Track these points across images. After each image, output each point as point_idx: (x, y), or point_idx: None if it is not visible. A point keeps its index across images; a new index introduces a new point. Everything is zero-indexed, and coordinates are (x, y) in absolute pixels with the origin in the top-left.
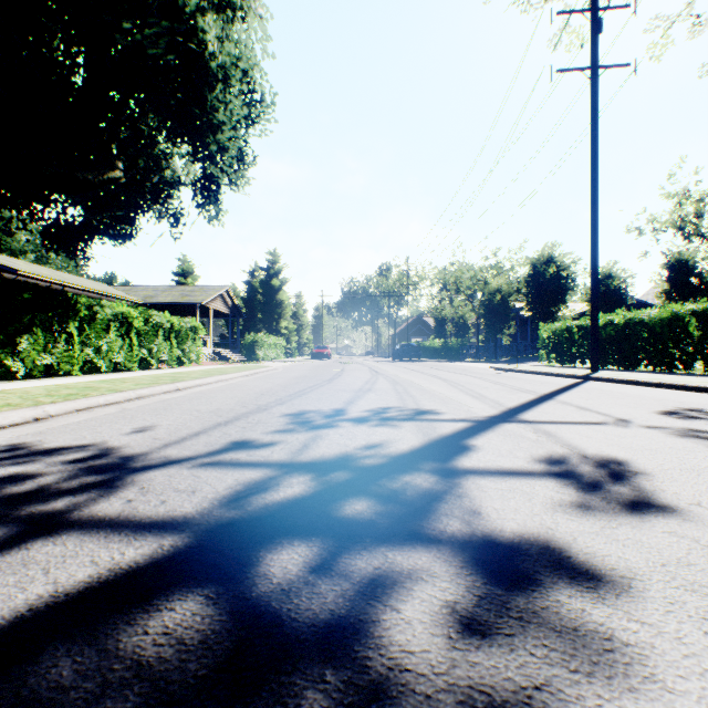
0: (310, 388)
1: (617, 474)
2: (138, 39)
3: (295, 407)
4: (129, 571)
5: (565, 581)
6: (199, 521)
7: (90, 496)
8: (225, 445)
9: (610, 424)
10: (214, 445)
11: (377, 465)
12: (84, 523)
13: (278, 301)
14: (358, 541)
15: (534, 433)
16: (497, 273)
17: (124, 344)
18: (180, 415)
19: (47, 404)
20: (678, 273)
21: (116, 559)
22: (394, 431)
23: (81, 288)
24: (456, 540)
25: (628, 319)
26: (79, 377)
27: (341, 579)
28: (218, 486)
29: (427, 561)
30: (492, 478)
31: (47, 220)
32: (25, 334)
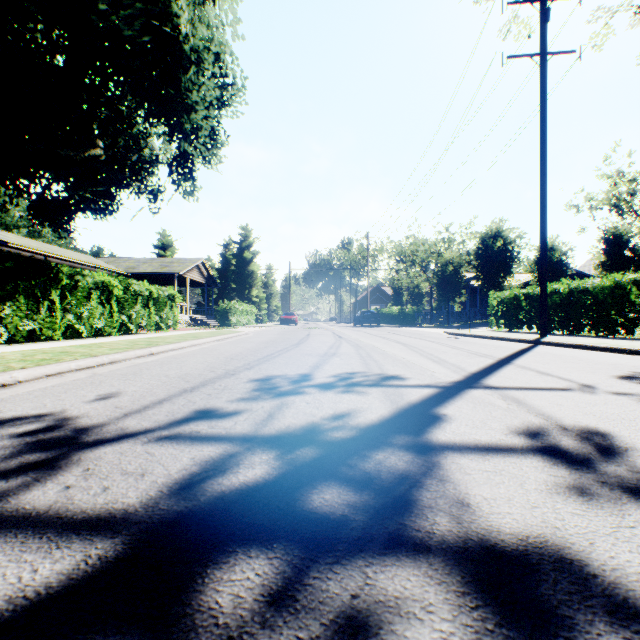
0: (277, 353)
1: (607, 450)
2: (114, 20)
3: (263, 372)
4: (34, 602)
5: (604, 620)
6: (141, 518)
7: (24, 480)
8: (187, 414)
9: (576, 390)
10: (175, 414)
11: (346, 439)
12: (3, 521)
13: (249, 272)
14: (330, 549)
15: (503, 400)
16: (449, 246)
17: (105, 311)
18: (148, 380)
19: (16, 369)
20: (614, 247)
21: (23, 580)
22: (361, 399)
23: (67, 259)
24: (448, 547)
25: (573, 287)
26: (59, 342)
27: (308, 617)
28: (171, 466)
29: (418, 583)
30: (473, 456)
31: (31, 195)
32: (9, 301)
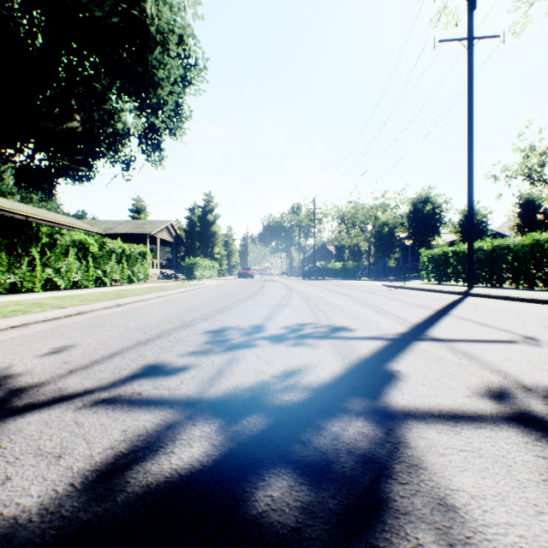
0: (234, 304)
1: None
2: (85, 1)
3: (218, 323)
4: None
5: None
6: (29, 535)
7: None
8: (133, 371)
9: (521, 342)
10: (122, 371)
11: (298, 403)
12: None
13: (212, 232)
14: None
15: (454, 354)
16: (384, 210)
17: (82, 266)
18: (107, 332)
19: None
20: (527, 210)
21: None
22: (312, 352)
23: (52, 221)
24: None
25: (495, 245)
26: (38, 294)
27: None
28: (96, 444)
29: None
30: (441, 427)
31: (15, 162)
32: None
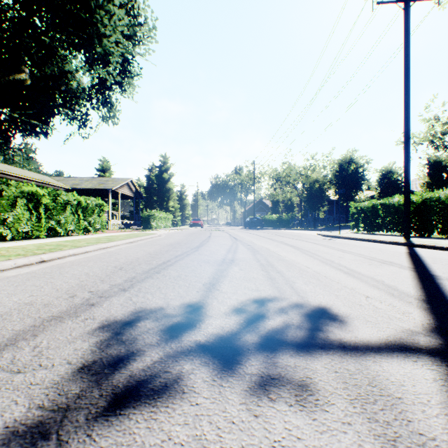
0: (175, 259)
1: None
2: None
3: (137, 299)
4: None
5: None
6: None
7: None
8: None
9: None
10: None
11: None
12: None
13: (167, 188)
14: None
15: None
16: (314, 170)
17: (33, 217)
18: None
19: None
20: (435, 170)
21: None
22: (317, 442)
23: (20, 176)
24: None
25: (425, 198)
26: None
27: None
28: None
29: None
30: None
31: None
32: None
